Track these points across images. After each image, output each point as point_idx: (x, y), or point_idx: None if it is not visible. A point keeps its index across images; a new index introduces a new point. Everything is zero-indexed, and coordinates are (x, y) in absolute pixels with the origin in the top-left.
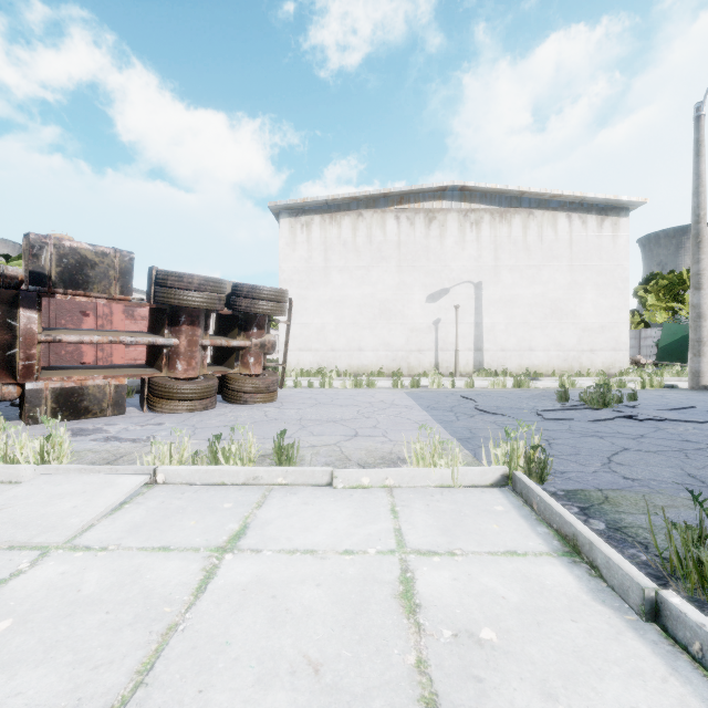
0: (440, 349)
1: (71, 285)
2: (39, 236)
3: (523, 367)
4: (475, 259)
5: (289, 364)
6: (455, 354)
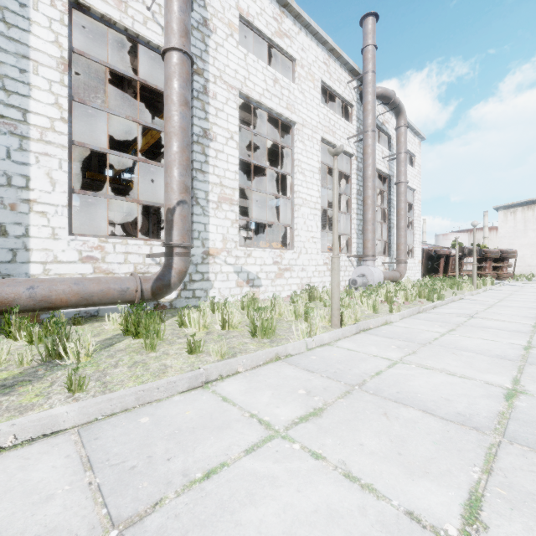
0: None
1: (468, 255)
2: (465, 247)
3: None
4: None
5: None
6: None
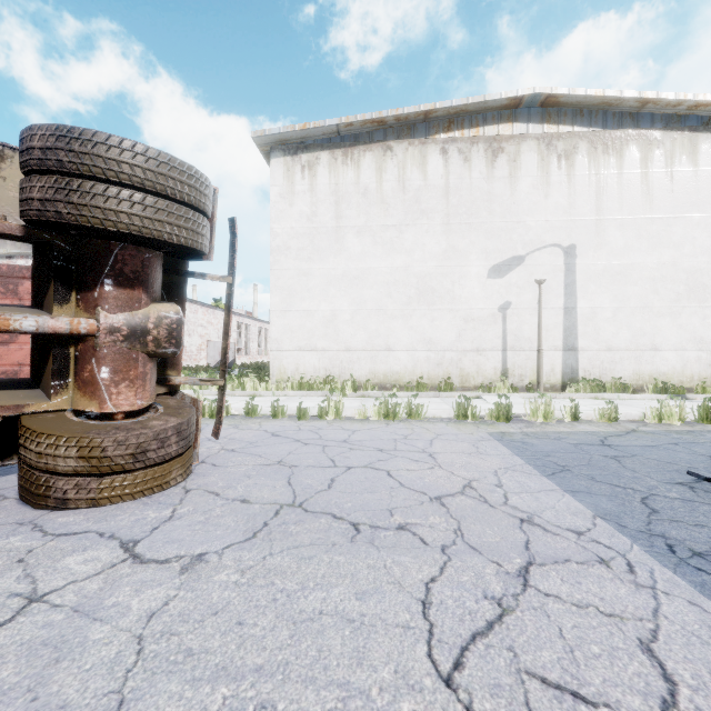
0: (510, 347)
1: None
2: None
3: (642, 376)
4: (564, 210)
5: (284, 370)
6: (537, 356)
